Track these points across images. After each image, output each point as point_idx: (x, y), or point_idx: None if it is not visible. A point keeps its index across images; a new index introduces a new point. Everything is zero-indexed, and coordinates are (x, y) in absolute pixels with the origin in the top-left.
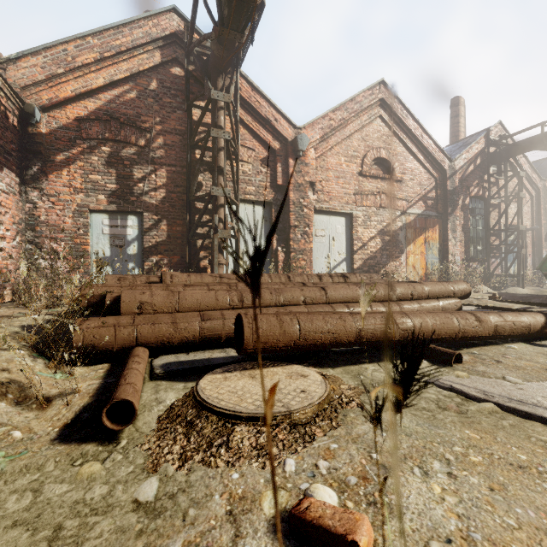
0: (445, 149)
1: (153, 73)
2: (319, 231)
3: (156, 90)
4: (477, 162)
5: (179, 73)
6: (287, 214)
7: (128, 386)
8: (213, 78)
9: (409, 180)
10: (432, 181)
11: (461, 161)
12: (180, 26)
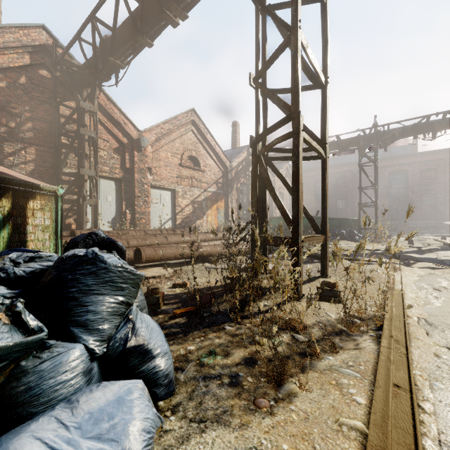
0: (229, 151)
1: (22, 71)
2: (154, 199)
3: (26, 84)
4: (243, 164)
5: (46, 75)
6: (133, 188)
7: None
8: (79, 88)
9: (208, 171)
10: (220, 173)
11: (236, 163)
12: (49, 41)
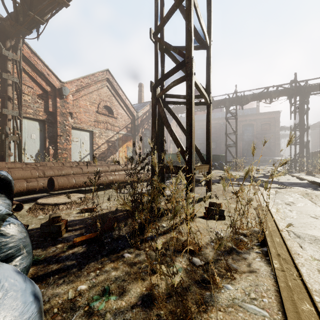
0: (136, 105)
1: None
2: (75, 138)
3: None
4: (147, 114)
5: None
6: (55, 128)
7: (15, 201)
8: (2, 39)
9: (120, 118)
10: (129, 120)
11: (141, 113)
12: None
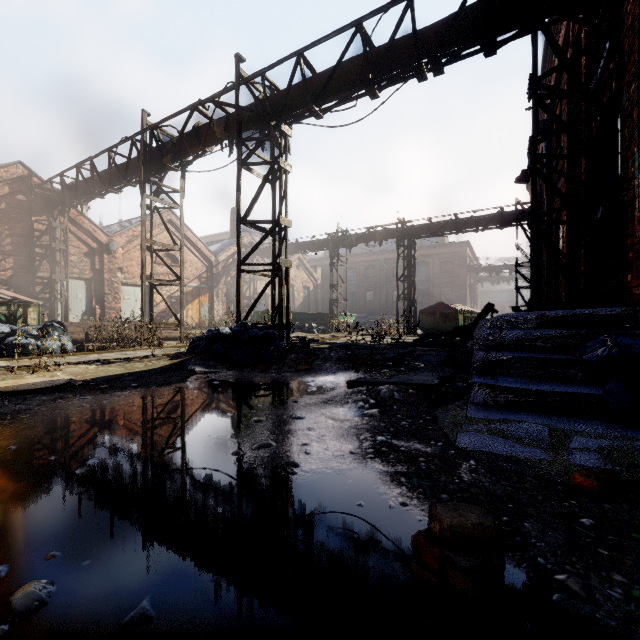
0: (226, 241)
1: (3, 199)
2: (126, 296)
3: (6, 209)
4: (235, 257)
5: (22, 199)
6: (103, 286)
7: None
8: (51, 209)
9: (189, 267)
10: (204, 267)
11: (224, 257)
12: (25, 173)
